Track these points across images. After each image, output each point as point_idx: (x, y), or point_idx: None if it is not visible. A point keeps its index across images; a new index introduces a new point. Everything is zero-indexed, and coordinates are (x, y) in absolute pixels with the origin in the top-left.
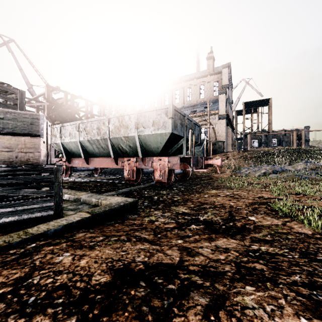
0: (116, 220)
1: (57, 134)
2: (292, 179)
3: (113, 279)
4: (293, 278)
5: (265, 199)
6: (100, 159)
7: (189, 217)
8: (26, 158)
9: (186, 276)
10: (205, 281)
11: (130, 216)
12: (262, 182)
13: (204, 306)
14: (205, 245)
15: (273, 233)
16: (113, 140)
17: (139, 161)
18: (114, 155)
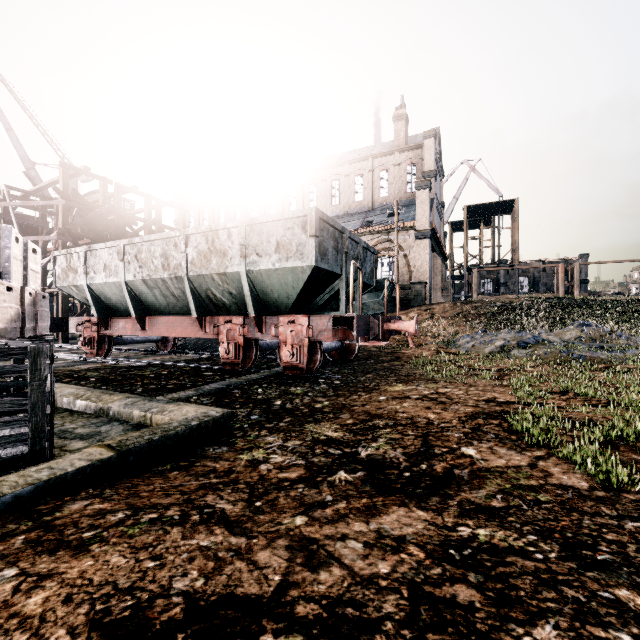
0: (177, 460)
1: (79, 267)
2: (554, 359)
3: None
4: (540, 632)
5: (499, 406)
6: (170, 320)
7: (339, 449)
8: None
9: None
10: None
11: (211, 450)
12: (498, 366)
13: None
14: (354, 531)
15: (510, 489)
16: (197, 280)
17: (250, 324)
18: (198, 312)
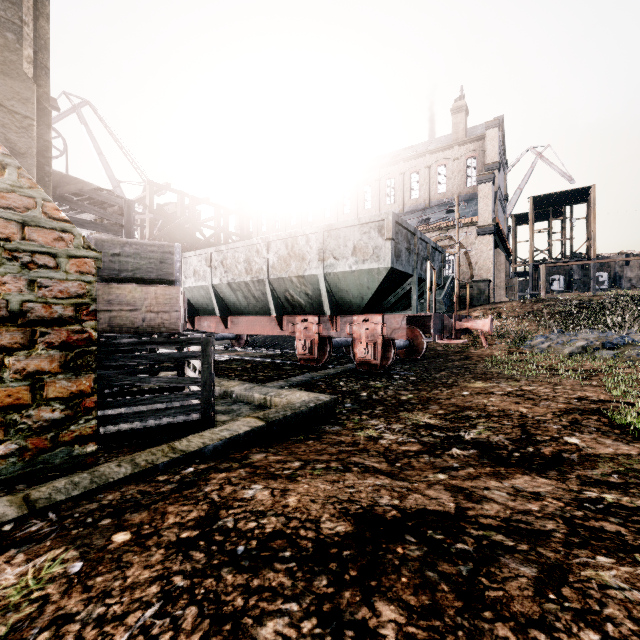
0: (305, 433)
1: None
2: None
3: (357, 529)
4: None
5: (594, 404)
6: (249, 319)
7: (442, 433)
8: (158, 322)
9: (481, 533)
10: (517, 543)
11: (327, 428)
12: (581, 367)
13: (531, 579)
14: (493, 486)
15: (624, 471)
16: (276, 282)
17: (325, 322)
18: (277, 312)
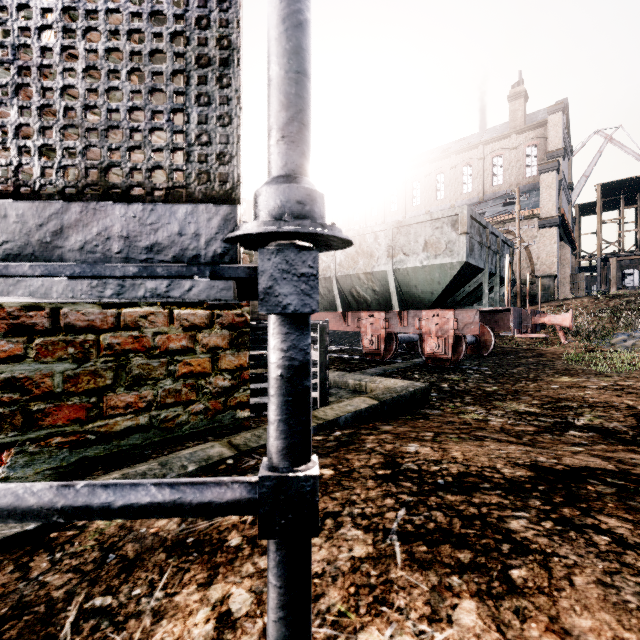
0: (410, 414)
1: None
2: None
3: (537, 474)
4: None
5: None
6: (314, 315)
7: (549, 419)
8: None
9: None
10: None
11: (427, 411)
12: None
13: None
14: (637, 457)
15: None
16: (343, 279)
17: (391, 318)
18: (343, 308)
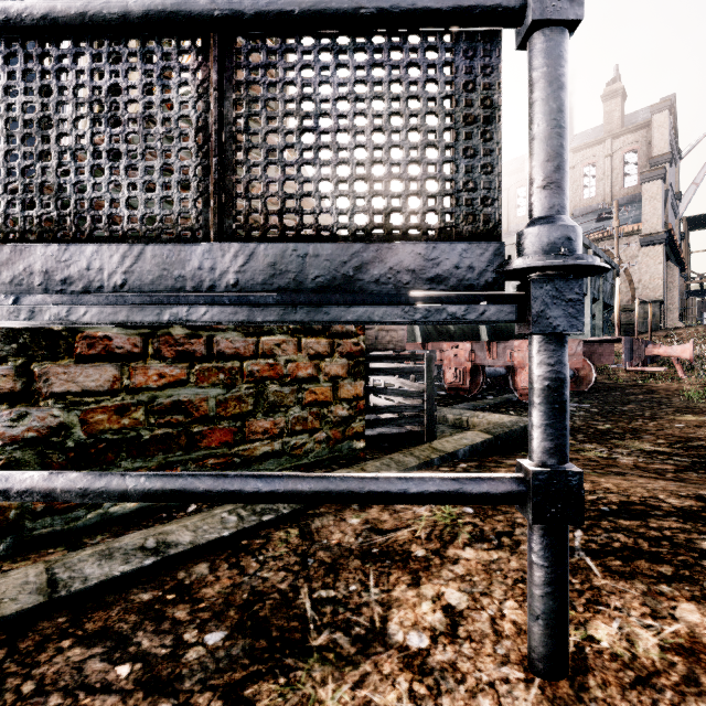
0: (523, 451)
1: None
2: None
3: None
4: None
5: None
6: None
7: (684, 458)
8: (387, 340)
9: None
10: None
11: None
12: None
13: None
14: None
15: None
16: None
17: (478, 349)
18: (422, 338)
